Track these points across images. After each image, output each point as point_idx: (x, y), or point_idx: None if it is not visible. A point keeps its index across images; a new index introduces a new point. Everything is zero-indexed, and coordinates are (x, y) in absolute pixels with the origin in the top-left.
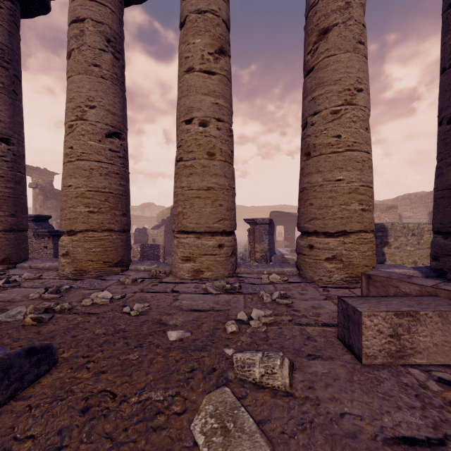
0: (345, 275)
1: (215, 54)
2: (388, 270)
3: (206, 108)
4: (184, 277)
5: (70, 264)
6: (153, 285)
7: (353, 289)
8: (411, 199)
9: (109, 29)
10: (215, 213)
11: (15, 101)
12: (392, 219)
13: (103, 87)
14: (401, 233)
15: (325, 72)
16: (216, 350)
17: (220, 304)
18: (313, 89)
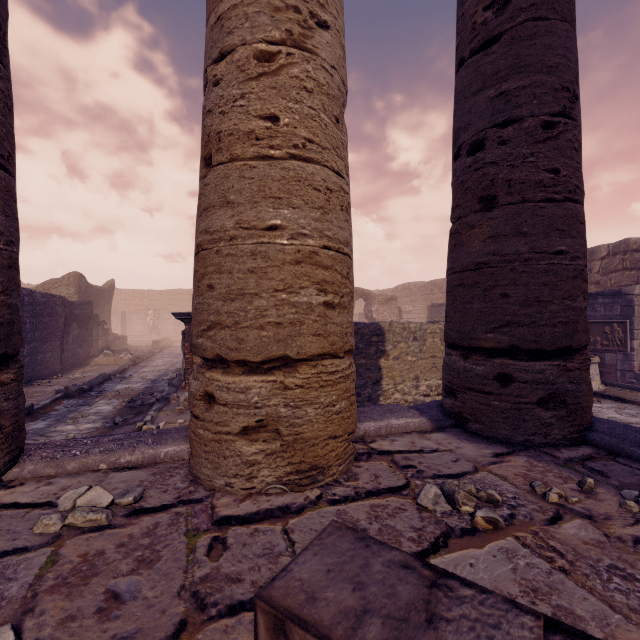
0: (287, 468)
1: None
2: (381, 424)
3: None
4: None
5: None
6: None
7: (297, 516)
8: (411, 290)
9: None
10: None
11: None
12: (391, 314)
13: None
14: (401, 337)
15: None
16: None
17: None
18: None
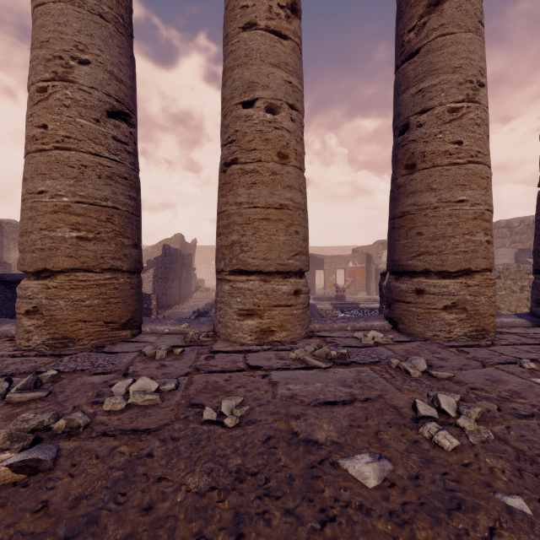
0: (470, 328)
1: (286, 9)
2: (495, 320)
3: (276, 87)
4: (245, 341)
5: (43, 328)
6: (206, 357)
7: (490, 347)
8: None
9: None
10: (291, 244)
11: None
12: None
13: (102, 33)
14: None
15: (439, 56)
16: (490, 503)
17: (356, 387)
18: (421, 78)
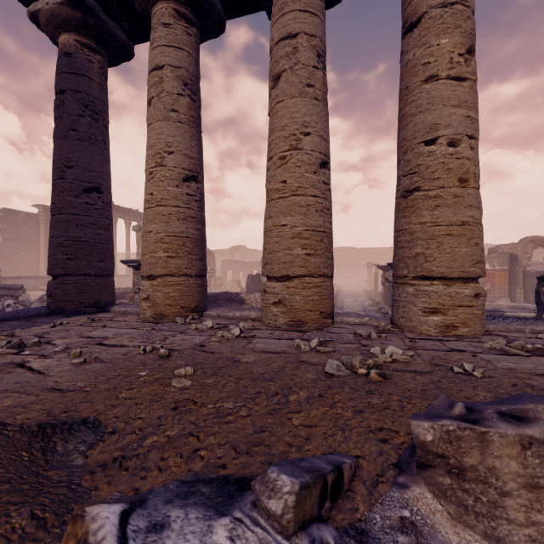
0: None
1: (465, 55)
2: None
3: (457, 124)
4: (430, 333)
5: (285, 314)
6: (409, 341)
7: None
8: None
9: (320, 42)
10: (471, 255)
11: (200, 135)
12: None
13: (316, 110)
14: None
15: None
16: None
17: None
18: None
